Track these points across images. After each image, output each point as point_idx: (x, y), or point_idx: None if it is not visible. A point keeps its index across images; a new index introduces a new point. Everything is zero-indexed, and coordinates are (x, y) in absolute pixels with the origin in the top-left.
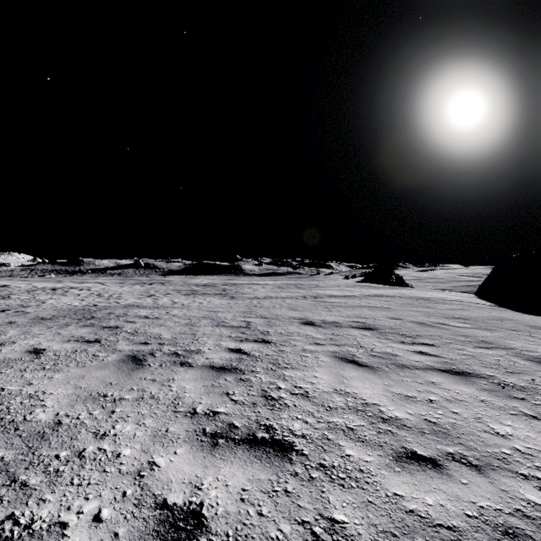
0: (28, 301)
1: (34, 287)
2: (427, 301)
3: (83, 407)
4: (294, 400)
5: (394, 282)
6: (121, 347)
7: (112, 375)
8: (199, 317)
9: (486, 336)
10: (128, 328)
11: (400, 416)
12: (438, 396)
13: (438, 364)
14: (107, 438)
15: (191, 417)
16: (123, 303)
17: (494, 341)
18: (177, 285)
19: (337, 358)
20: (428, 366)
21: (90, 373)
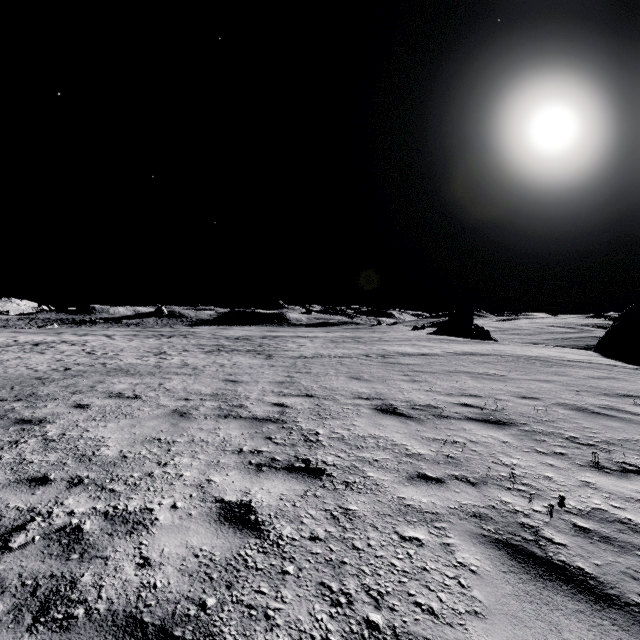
0: None
1: (13, 342)
2: (543, 362)
3: None
4: None
5: (476, 335)
6: None
7: None
8: (204, 394)
9: None
10: (59, 424)
11: None
12: None
13: None
14: None
15: None
16: (110, 366)
17: None
18: (202, 338)
19: (504, 553)
20: None
21: None
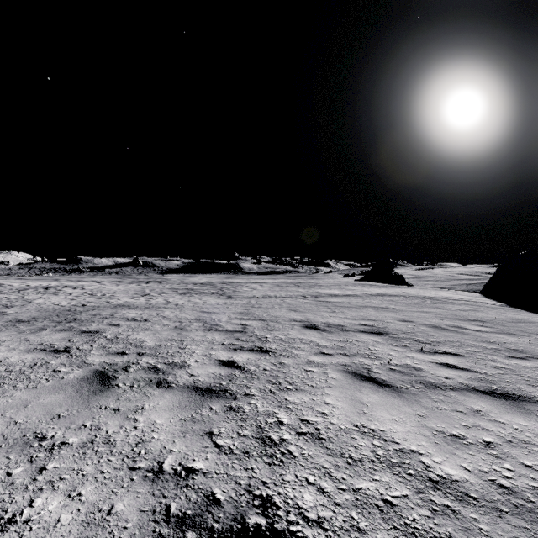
0: (14, 301)
1: (27, 286)
2: (434, 301)
3: (2, 461)
4: (301, 445)
5: (394, 281)
6: (91, 358)
7: (65, 402)
8: (191, 319)
9: (514, 343)
10: (109, 333)
11: (454, 475)
12: (493, 436)
13: (474, 382)
14: (12, 529)
15: (153, 480)
16: (114, 303)
17: (526, 350)
18: (174, 283)
19: (350, 374)
20: (462, 385)
21: (39, 398)
